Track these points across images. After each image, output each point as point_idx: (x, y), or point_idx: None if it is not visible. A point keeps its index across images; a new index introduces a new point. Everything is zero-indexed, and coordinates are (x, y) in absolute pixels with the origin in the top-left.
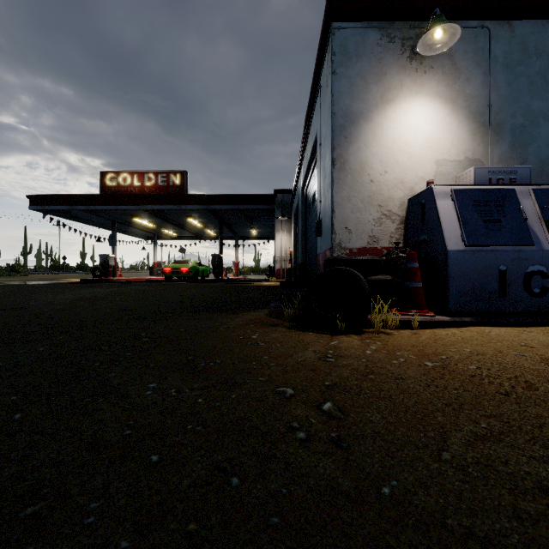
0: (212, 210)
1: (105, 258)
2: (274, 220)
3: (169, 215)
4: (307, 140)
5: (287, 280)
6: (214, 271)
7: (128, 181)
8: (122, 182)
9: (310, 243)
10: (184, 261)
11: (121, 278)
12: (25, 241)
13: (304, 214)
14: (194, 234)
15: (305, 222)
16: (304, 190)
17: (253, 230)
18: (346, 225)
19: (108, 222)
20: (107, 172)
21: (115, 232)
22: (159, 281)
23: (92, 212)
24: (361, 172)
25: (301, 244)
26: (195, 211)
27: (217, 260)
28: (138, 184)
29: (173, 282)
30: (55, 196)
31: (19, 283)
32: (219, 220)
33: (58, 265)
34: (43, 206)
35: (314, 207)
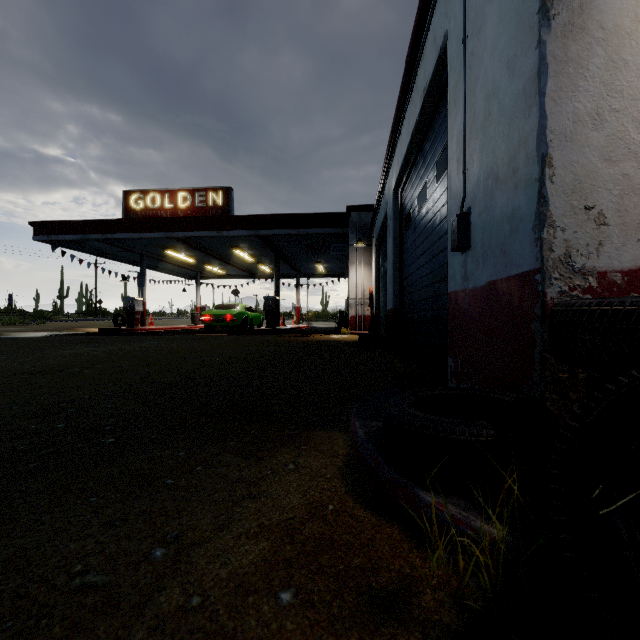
0: (263, 237)
1: (131, 302)
2: (346, 248)
3: (210, 246)
4: (411, 89)
5: (370, 336)
6: (268, 318)
7: (157, 202)
8: (150, 204)
9: (410, 275)
10: (229, 305)
11: (151, 327)
12: (61, 283)
13: (398, 231)
14: (245, 271)
15: (400, 243)
16: (398, 192)
17: (319, 265)
18: (589, 199)
19: (138, 257)
20: (132, 192)
21: (144, 269)
22: (196, 332)
23: (112, 243)
24: (638, 35)
25: (393, 278)
26: (242, 239)
27: (271, 304)
28: (170, 206)
29: (211, 334)
30: (64, 223)
31: (13, 335)
32: (274, 252)
33: (95, 310)
34: (50, 235)
35: (423, 209)
